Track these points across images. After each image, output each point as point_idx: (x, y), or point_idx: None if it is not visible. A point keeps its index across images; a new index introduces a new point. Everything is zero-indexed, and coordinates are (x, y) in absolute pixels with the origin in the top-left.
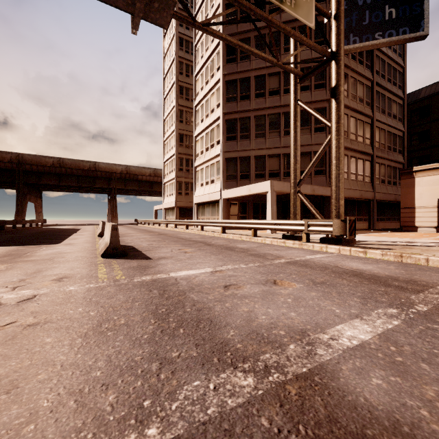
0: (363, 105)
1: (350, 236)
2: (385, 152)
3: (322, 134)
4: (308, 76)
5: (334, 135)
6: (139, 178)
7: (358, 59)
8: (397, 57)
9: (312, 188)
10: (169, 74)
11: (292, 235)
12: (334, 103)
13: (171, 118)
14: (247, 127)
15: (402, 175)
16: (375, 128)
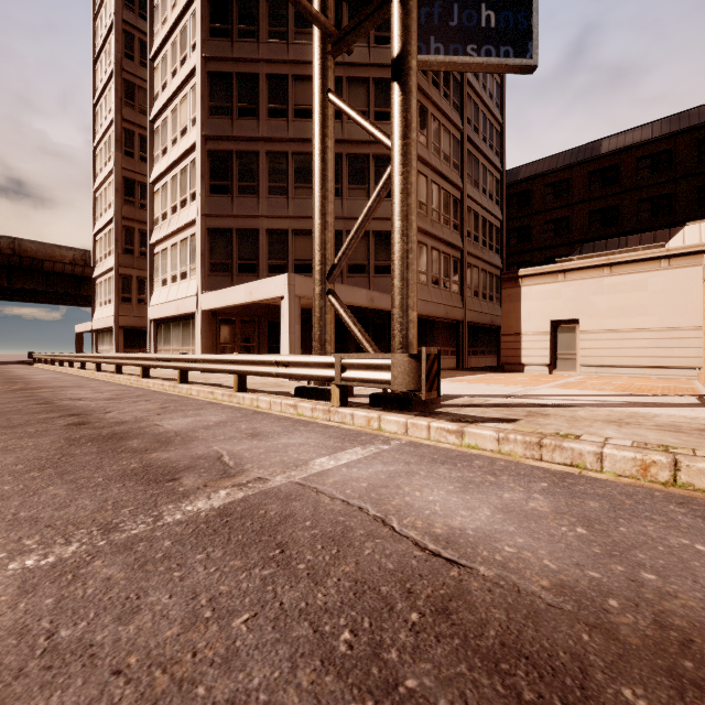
0: (450, 167)
1: (428, 393)
2: (478, 248)
3: (386, 202)
4: (348, 37)
5: (398, 164)
6: (47, 266)
7: (442, 89)
8: (494, 107)
9: (369, 295)
10: (104, 54)
11: (315, 388)
12: (398, 93)
13: (107, 144)
14: (252, 172)
15: (505, 281)
16: (466, 208)
